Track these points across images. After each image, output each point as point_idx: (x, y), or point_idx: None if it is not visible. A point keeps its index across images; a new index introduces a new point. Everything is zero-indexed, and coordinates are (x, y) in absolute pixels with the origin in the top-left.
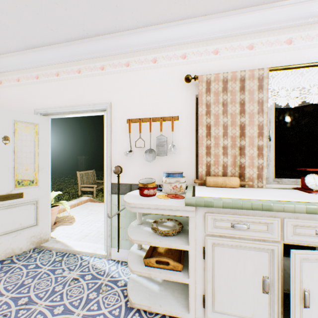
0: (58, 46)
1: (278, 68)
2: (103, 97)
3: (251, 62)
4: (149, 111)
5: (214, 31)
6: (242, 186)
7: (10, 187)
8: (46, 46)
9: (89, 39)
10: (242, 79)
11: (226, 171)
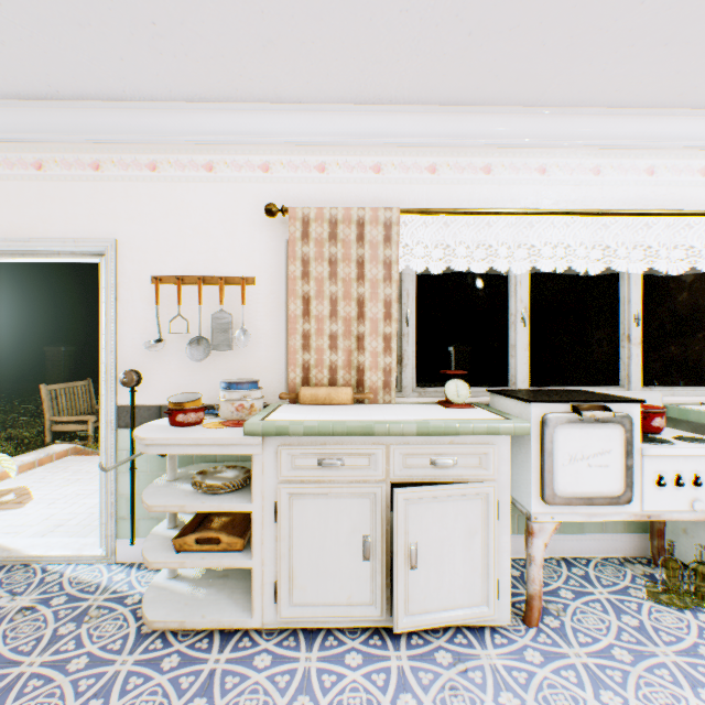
0: None
1: (413, 211)
2: (97, 226)
3: (377, 194)
4: (200, 264)
5: (317, 132)
6: (361, 401)
7: None
8: None
9: (64, 102)
10: (361, 223)
11: (335, 377)
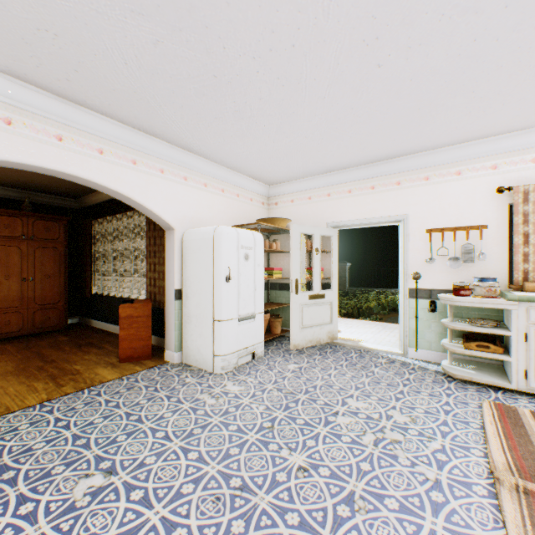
0: (354, 169)
1: None
2: (398, 209)
3: None
4: (452, 221)
5: (532, 141)
6: None
7: (318, 288)
8: (342, 170)
9: (387, 160)
10: None
11: None
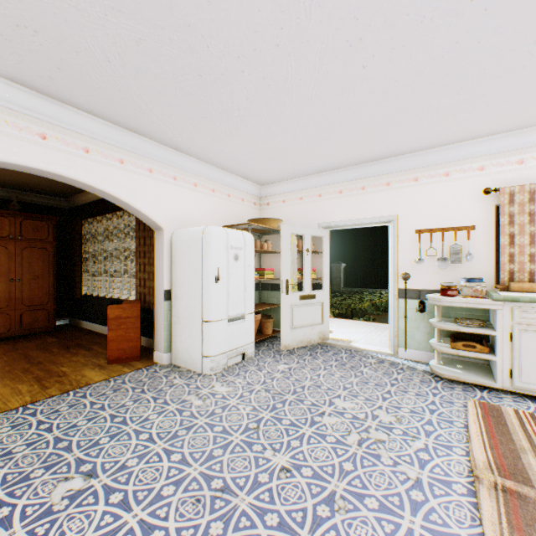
0: (345, 169)
1: None
2: (388, 210)
3: None
4: (440, 222)
5: (518, 143)
6: None
7: (309, 289)
8: (333, 170)
9: (377, 161)
10: None
11: (532, 278)
